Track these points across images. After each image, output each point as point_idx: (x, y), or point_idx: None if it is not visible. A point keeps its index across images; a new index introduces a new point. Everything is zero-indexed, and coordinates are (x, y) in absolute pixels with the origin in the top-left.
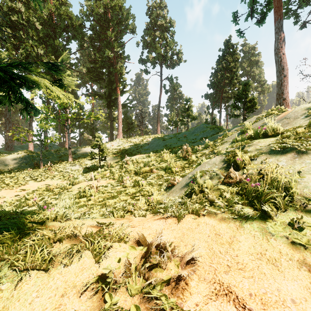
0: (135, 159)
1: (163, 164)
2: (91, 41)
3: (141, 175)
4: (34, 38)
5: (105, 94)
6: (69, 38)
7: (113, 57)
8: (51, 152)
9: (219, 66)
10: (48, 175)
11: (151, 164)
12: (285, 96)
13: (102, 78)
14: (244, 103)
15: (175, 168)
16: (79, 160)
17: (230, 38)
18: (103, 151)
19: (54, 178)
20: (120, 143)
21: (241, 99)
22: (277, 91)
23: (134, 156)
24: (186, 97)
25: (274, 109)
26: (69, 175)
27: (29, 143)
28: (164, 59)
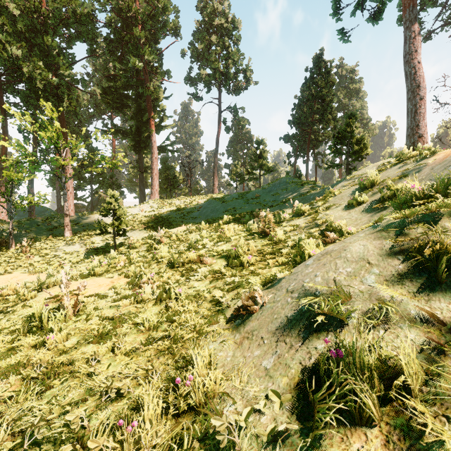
0: (175, 234)
1: (222, 244)
2: (108, 44)
3: (181, 268)
4: (7, 29)
5: (131, 130)
6: (70, 36)
7: (144, 70)
8: (35, 222)
9: (306, 93)
10: (21, 262)
11: (202, 245)
12: (421, 132)
13: (127, 105)
14: (348, 145)
15: (247, 255)
16: (82, 235)
17: (322, 51)
18: (120, 221)
19: (31, 268)
20: (155, 206)
21: (343, 140)
22: (408, 123)
23: (175, 229)
24: (257, 138)
25: (408, 150)
26: (59, 262)
27: (0, 206)
28: (223, 79)
